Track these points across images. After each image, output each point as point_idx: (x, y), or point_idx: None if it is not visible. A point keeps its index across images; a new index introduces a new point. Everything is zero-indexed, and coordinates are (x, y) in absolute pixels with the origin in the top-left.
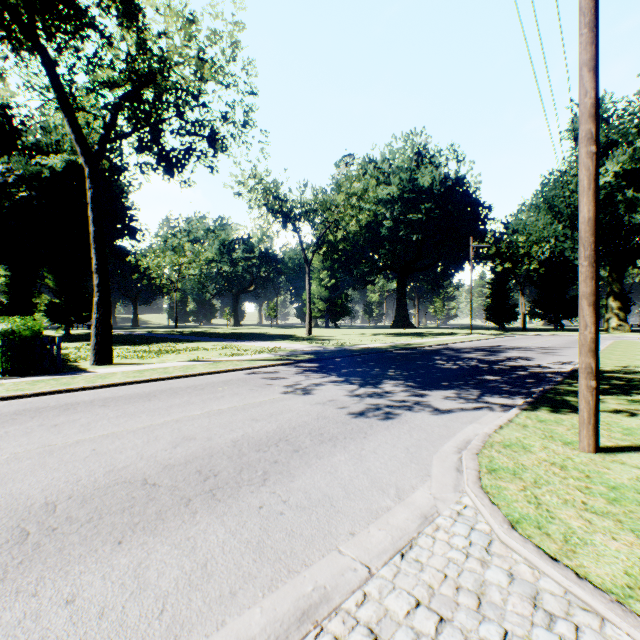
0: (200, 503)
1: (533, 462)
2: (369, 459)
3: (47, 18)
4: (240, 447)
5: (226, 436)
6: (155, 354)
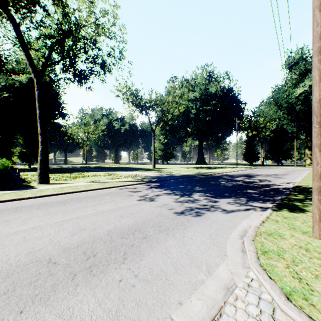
0: (81, 277)
1: (288, 246)
2: (188, 243)
3: None
4: (111, 235)
5: (104, 228)
6: (73, 178)
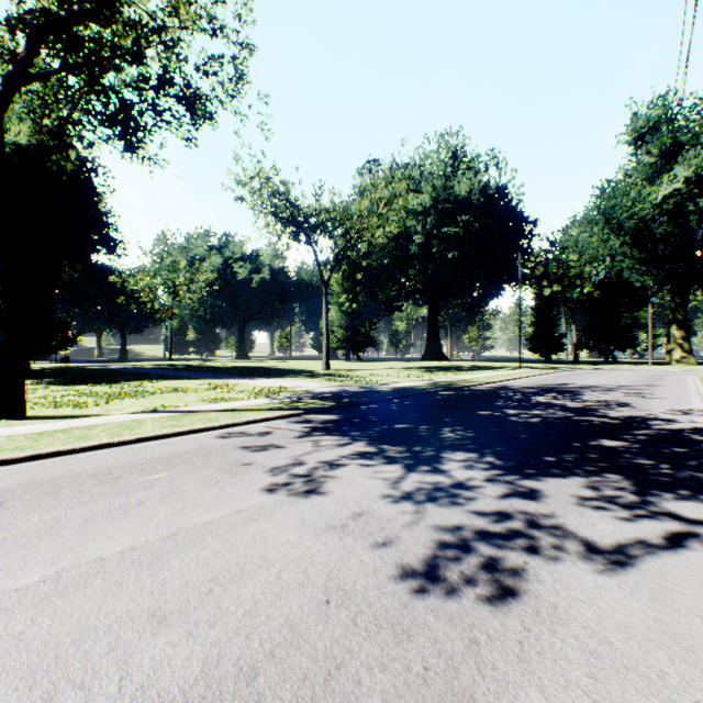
0: None
1: None
2: None
3: None
4: None
5: None
6: (107, 399)
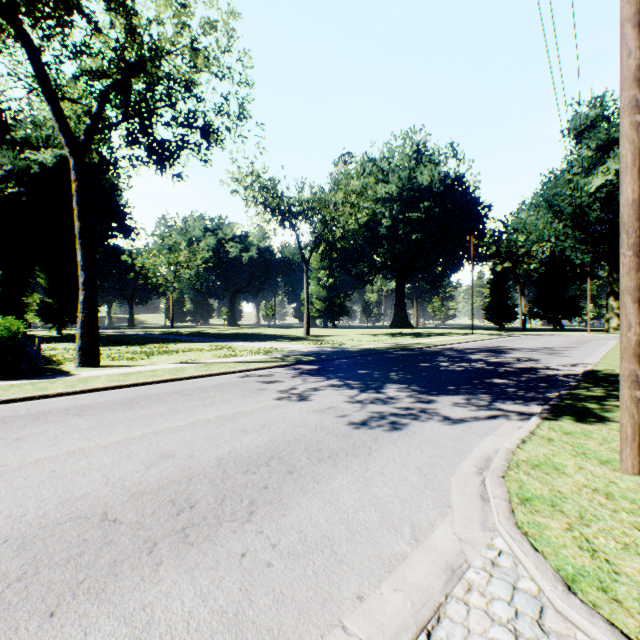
0: (167, 549)
1: (571, 488)
2: (376, 483)
3: (30, 1)
4: (225, 467)
5: (210, 453)
6: (146, 355)
